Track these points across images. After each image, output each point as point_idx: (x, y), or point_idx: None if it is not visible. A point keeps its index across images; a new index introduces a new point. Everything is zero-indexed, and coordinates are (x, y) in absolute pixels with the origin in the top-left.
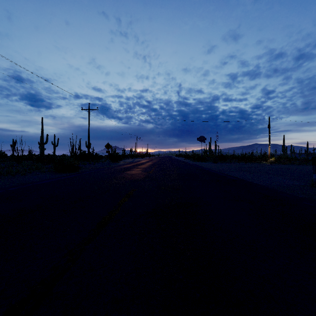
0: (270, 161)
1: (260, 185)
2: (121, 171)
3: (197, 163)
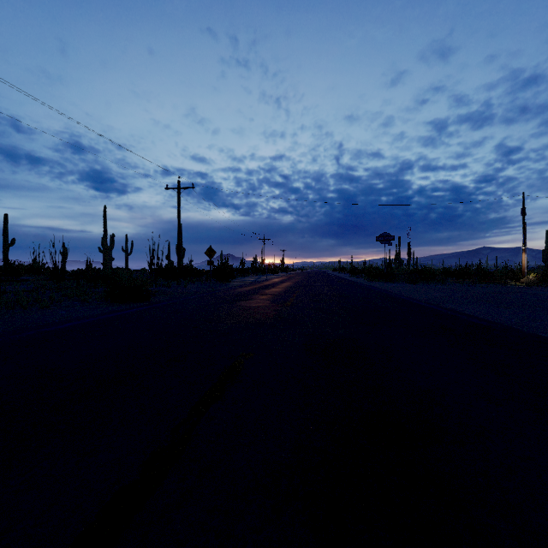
0: (526, 281)
1: None
2: (230, 301)
3: (377, 285)
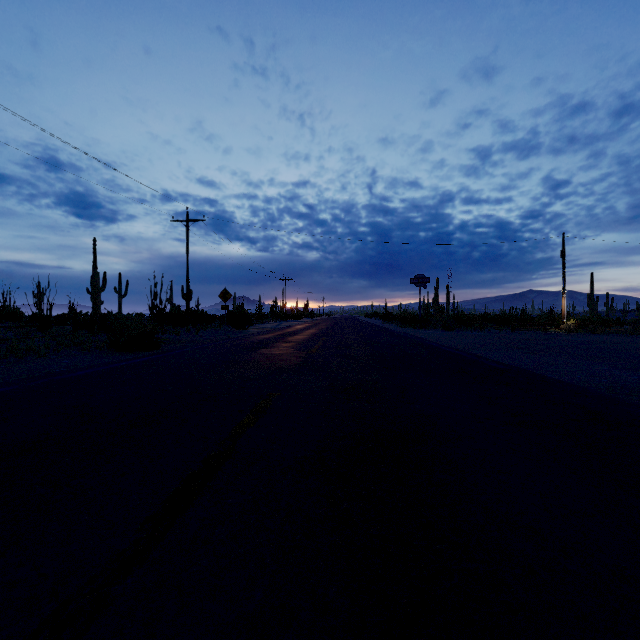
0: (566, 327)
1: (568, 383)
2: (251, 349)
3: (410, 331)
